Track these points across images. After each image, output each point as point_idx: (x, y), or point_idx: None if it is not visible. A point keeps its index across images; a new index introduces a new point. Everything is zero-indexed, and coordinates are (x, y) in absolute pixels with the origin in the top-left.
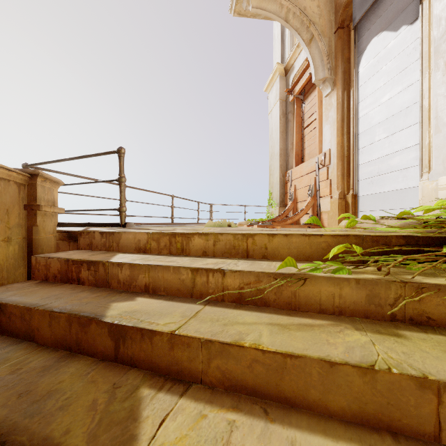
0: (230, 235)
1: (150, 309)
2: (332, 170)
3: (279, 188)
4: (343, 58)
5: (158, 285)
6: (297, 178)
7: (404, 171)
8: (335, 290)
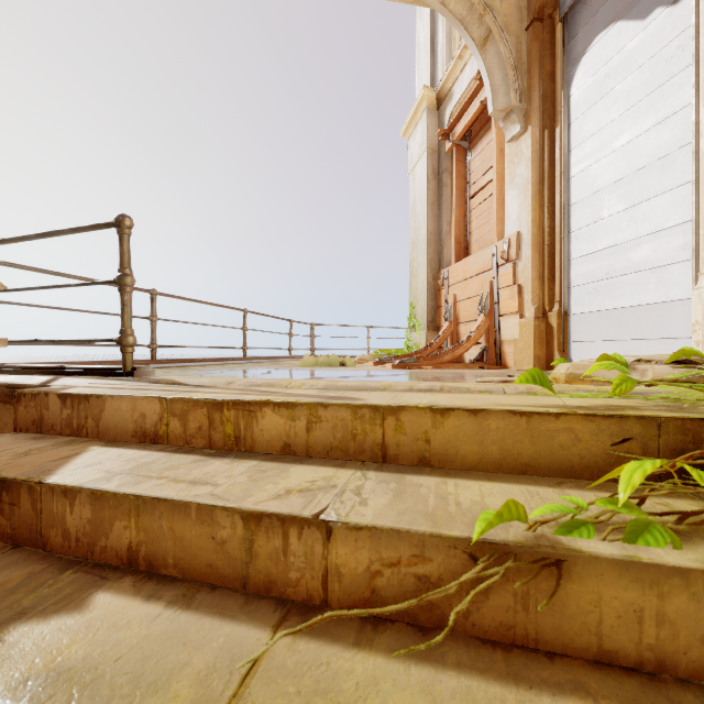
0: (344, 410)
1: (111, 657)
2: (523, 268)
3: (426, 299)
4: (541, 72)
5: (160, 550)
6: (459, 282)
7: (659, 271)
8: (645, 601)
